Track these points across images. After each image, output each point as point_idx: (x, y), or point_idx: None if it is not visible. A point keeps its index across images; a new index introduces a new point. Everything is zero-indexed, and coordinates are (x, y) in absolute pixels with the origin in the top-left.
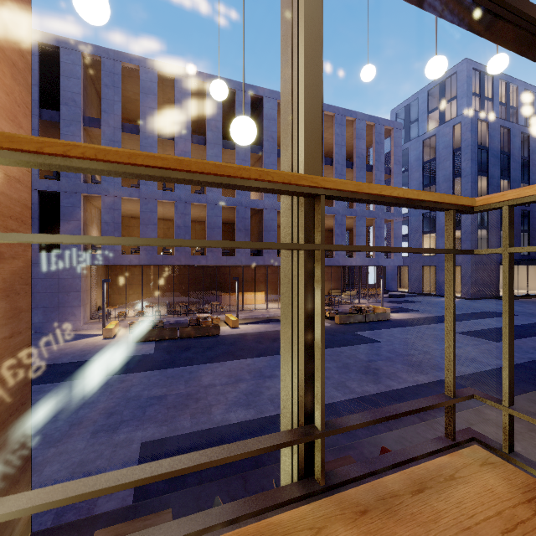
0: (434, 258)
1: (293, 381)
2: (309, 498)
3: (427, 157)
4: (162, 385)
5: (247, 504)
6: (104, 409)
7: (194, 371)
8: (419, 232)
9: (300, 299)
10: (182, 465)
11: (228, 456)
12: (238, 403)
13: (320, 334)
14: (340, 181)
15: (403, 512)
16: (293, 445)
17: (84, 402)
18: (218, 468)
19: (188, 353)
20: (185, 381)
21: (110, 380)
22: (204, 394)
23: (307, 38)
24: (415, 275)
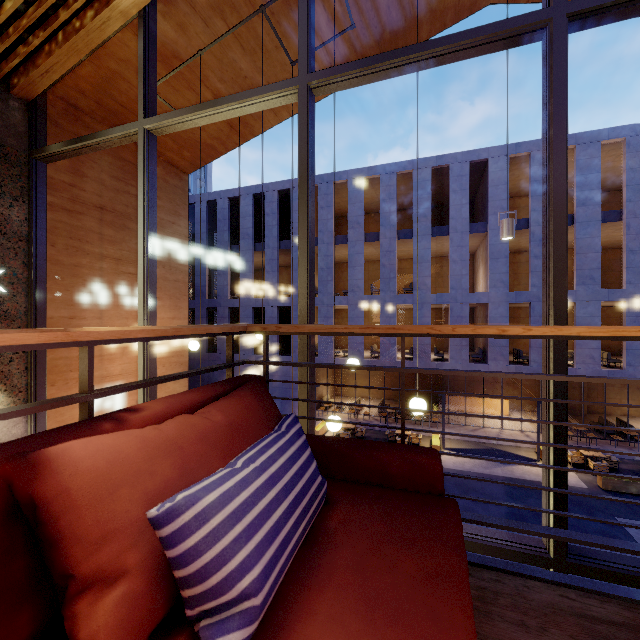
0: None
1: None
2: None
3: None
4: None
5: None
6: None
7: None
8: None
9: None
10: None
11: None
12: None
13: None
14: None
15: None
16: None
17: None
18: None
19: None
20: None
21: None
22: None
23: None
24: None
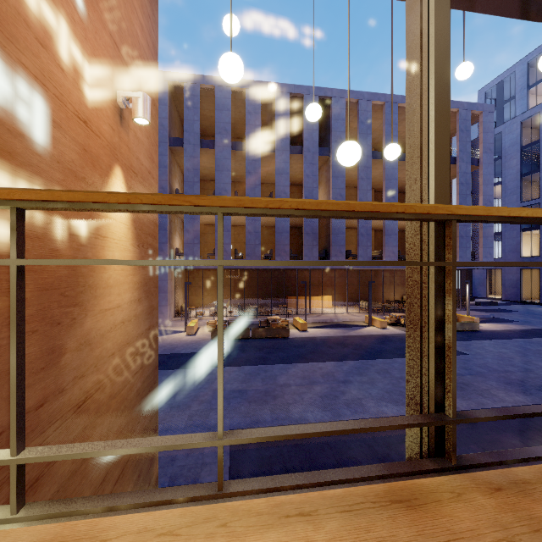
0: (537, 259)
1: (422, 375)
2: (443, 472)
3: (527, 140)
4: (241, 381)
5: (391, 467)
6: (195, 396)
7: (269, 370)
8: (516, 229)
9: (430, 307)
10: (347, 427)
11: (380, 426)
12: (314, 404)
13: (452, 337)
14: (471, 207)
15: (537, 495)
16: (422, 430)
17: (178, 389)
18: (301, 462)
19: (262, 353)
20: (262, 379)
21: (197, 372)
22: (281, 393)
23: (437, 87)
24: (511, 279)
